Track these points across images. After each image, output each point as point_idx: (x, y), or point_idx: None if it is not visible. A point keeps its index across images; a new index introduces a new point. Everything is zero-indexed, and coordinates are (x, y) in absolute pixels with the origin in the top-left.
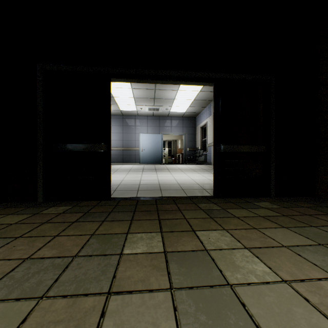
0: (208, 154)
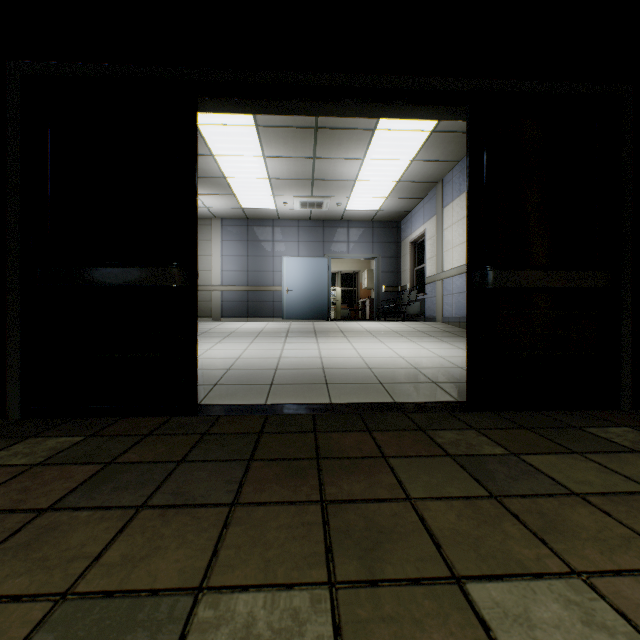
0: (428, 299)
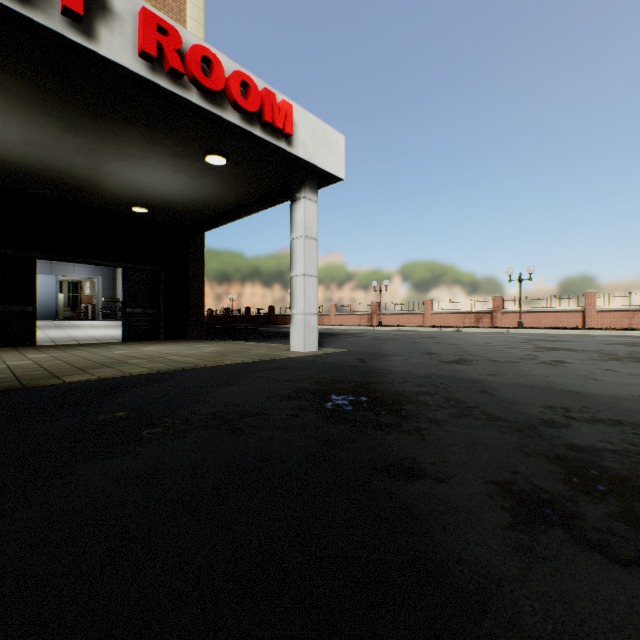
0: None
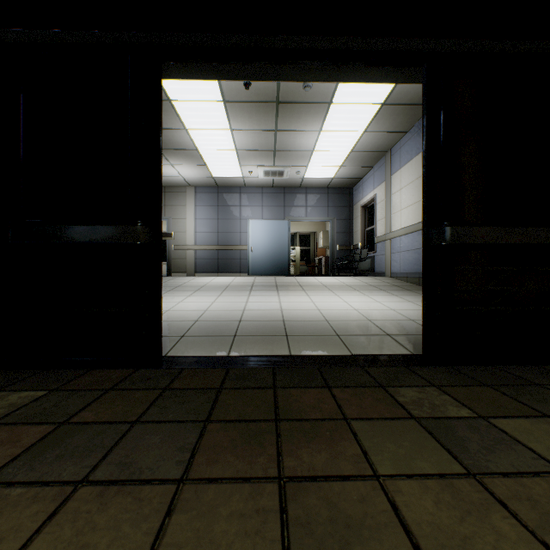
0: (378, 256)
